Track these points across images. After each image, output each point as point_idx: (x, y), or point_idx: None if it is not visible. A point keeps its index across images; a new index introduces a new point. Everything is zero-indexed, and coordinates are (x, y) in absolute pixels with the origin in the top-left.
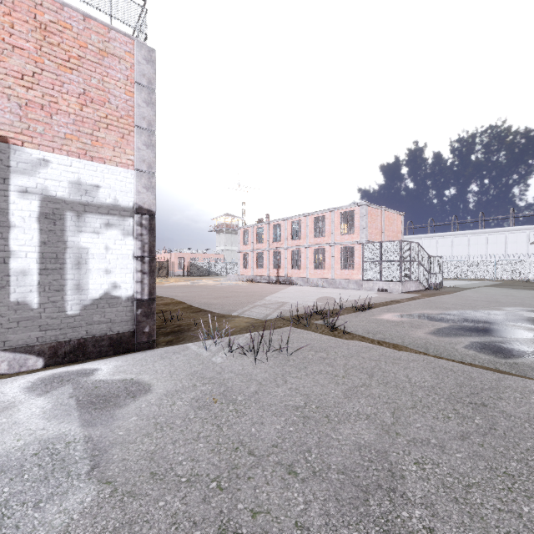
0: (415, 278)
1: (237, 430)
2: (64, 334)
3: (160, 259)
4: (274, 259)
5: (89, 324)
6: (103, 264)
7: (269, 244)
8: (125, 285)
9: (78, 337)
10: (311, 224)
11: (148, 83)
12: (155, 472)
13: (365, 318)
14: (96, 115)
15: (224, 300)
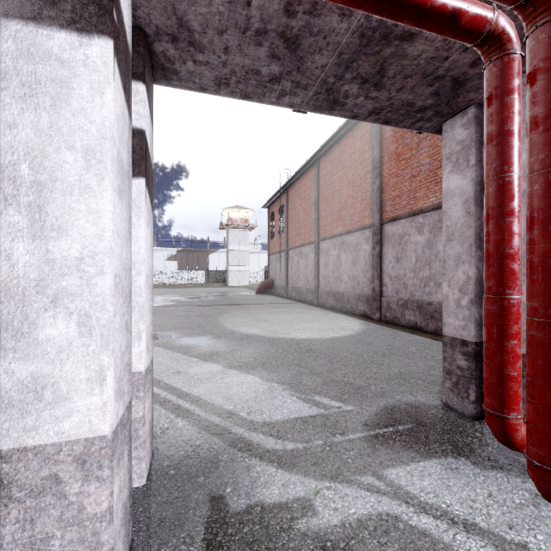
0: None
1: None
2: None
3: None
4: None
5: None
6: None
7: None
8: None
9: None
10: None
11: None
12: None
13: None
14: None
15: None
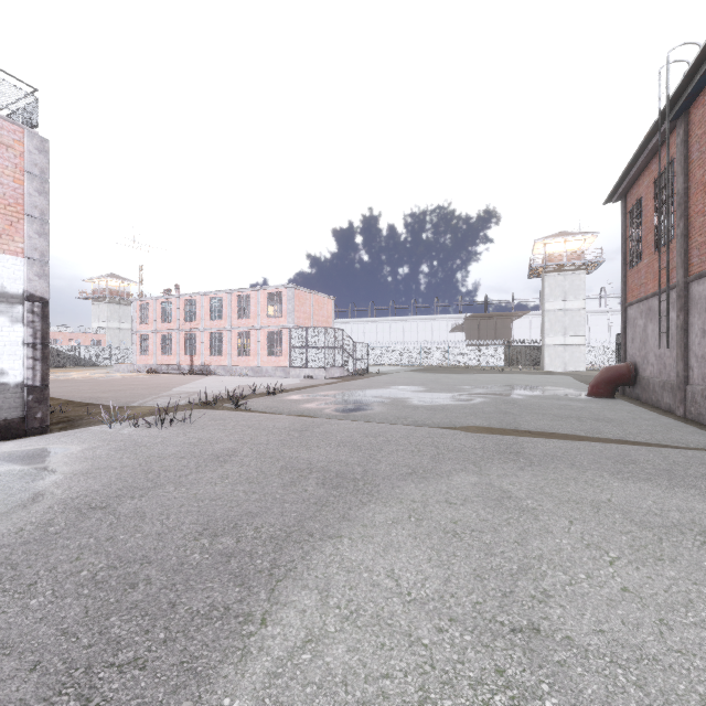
0: (340, 364)
1: (149, 453)
2: None
3: None
4: (187, 344)
5: None
6: None
7: (179, 324)
8: (14, 372)
9: None
10: (235, 303)
11: (40, 173)
12: (99, 468)
13: (272, 399)
14: None
15: (118, 393)
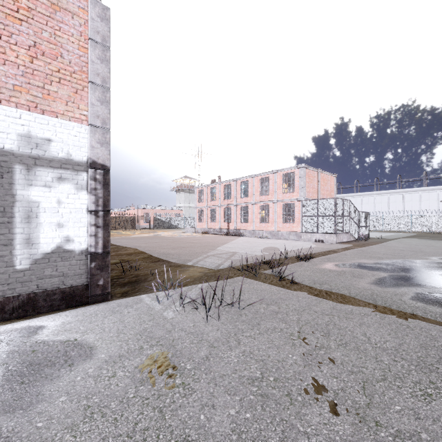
0: (347, 230)
1: (182, 419)
2: (13, 289)
3: (128, 214)
4: (225, 214)
5: (40, 279)
6: (55, 218)
7: (220, 202)
8: (79, 239)
9: (27, 292)
10: (257, 184)
11: (102, 41)
12: None
13: (308, 267)
14: (47, 68)
15: (181, 250)
